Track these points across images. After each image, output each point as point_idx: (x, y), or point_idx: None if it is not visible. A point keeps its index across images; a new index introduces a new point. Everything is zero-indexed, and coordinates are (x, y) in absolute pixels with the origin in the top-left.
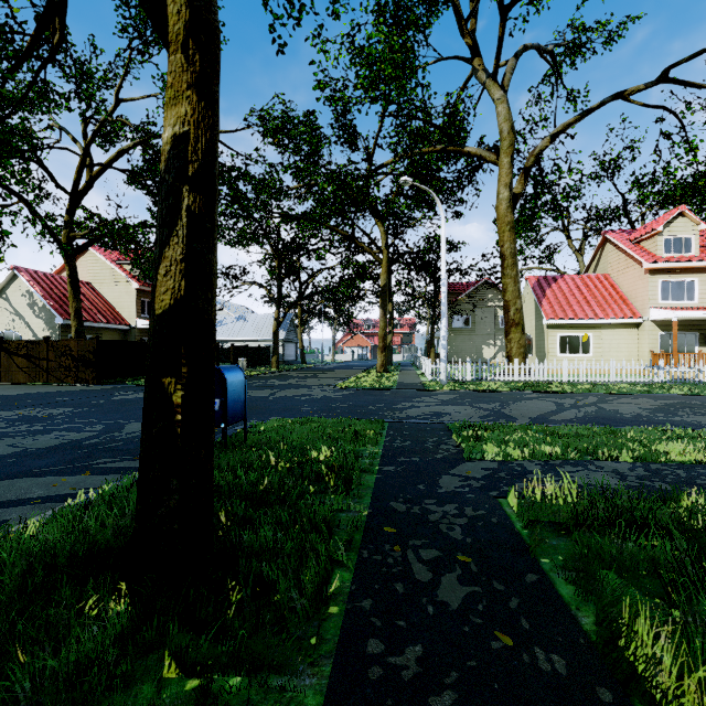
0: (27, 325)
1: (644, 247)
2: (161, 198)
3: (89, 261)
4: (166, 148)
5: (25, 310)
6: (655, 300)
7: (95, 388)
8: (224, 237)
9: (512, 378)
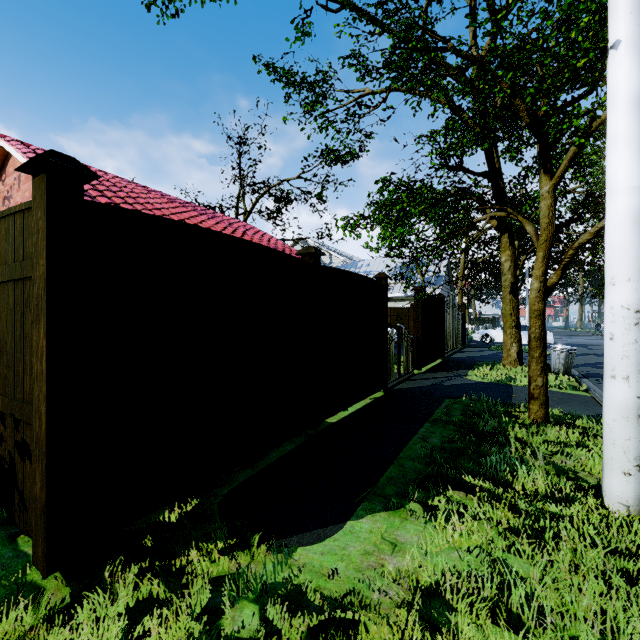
0: None
1: None
2: None
3: None
4: None
5: None
6: None
7: None
8: None
9: None
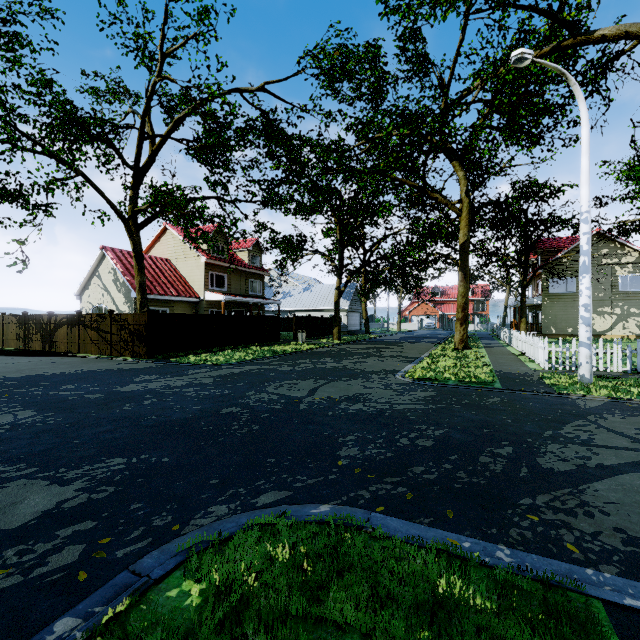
0: (112, 300)
1: None
2: None
3: (169, 240)
4: None
5: (111, 286)
6: None
7: (133, 367)
8: (283, 205)
9: None
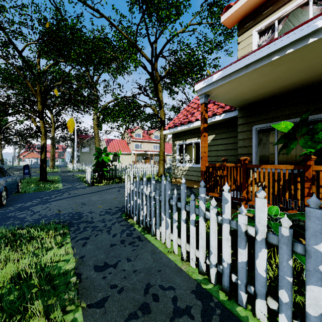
0: None
1: (132, 134)
2: (42, 148)
3: None
4: (42, 144)
5: None
6: (134, 148)
7: None
8: None
9: None
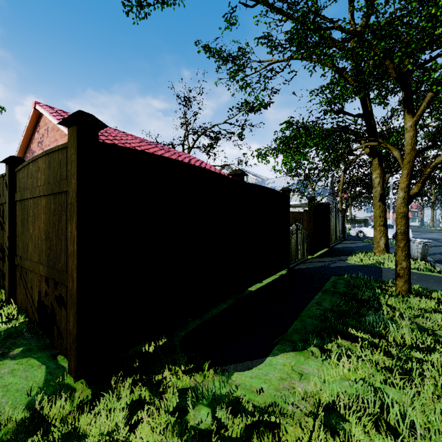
0: None
1: None
2: None
3: None
4: None
5: None
6: None
7: None
8: None
9: None
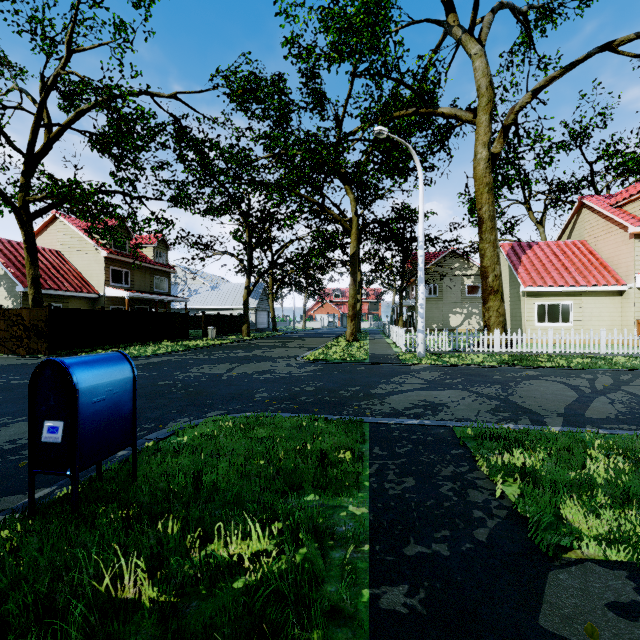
0: None
1: (628, 211)
2: None
3: (59, 230)
4: None
5: None
6: None
7: (39, 361)
8: (193, 205)
9: (492, 350)
